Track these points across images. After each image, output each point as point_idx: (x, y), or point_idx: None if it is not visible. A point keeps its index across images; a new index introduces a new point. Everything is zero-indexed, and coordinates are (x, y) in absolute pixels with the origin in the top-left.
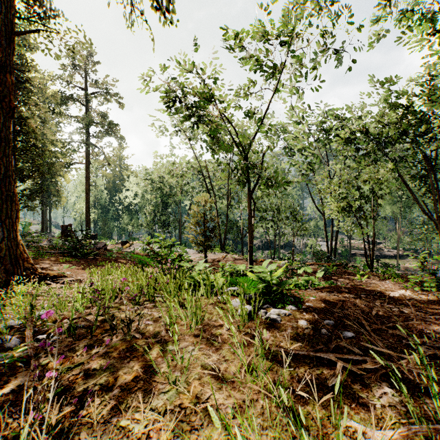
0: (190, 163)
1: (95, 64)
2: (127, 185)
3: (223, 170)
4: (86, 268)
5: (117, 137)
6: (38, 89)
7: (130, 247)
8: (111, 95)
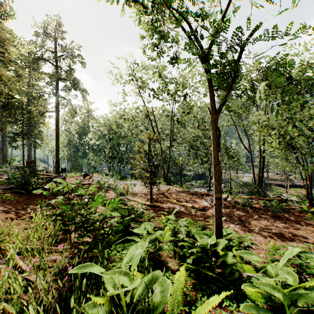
0: (138, 109)
1: (63, 31)
2: (92, 130)
3: (165, 115)
4: (14, 211)
5: (81, 91)
6: (25, 57)
7: (90, 179)
8: (76, 57)
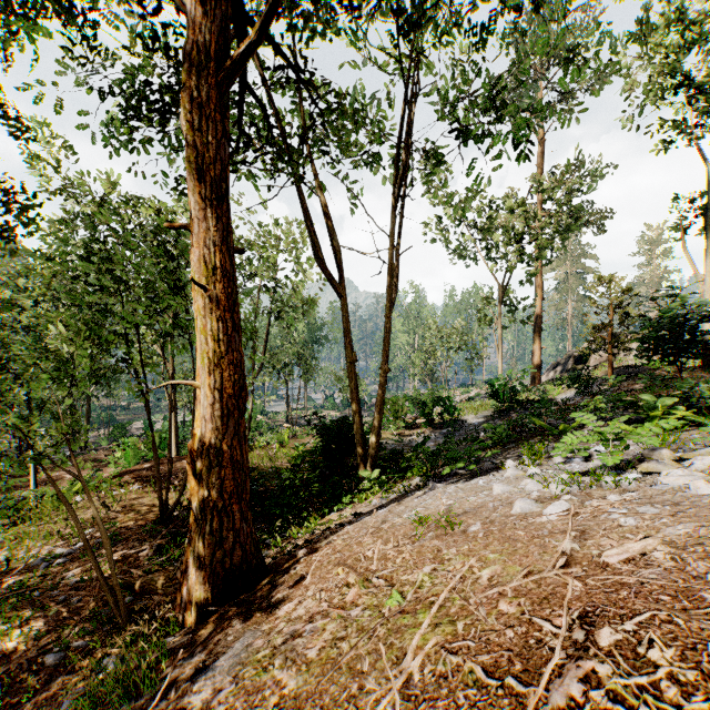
0: None
1: None
2: None
3: None
4: None
5: None
6: None
7: None
8: None
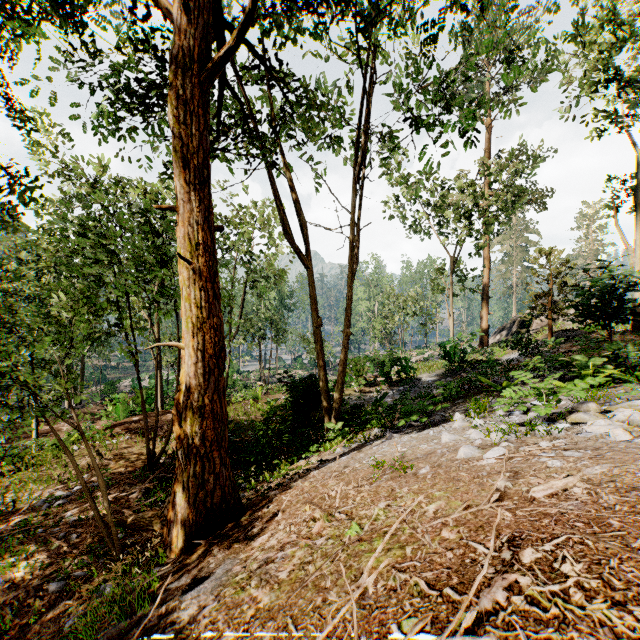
0: None
1: None
2: None
3: None
4: None
5: None
6: None
7: None
8: None
